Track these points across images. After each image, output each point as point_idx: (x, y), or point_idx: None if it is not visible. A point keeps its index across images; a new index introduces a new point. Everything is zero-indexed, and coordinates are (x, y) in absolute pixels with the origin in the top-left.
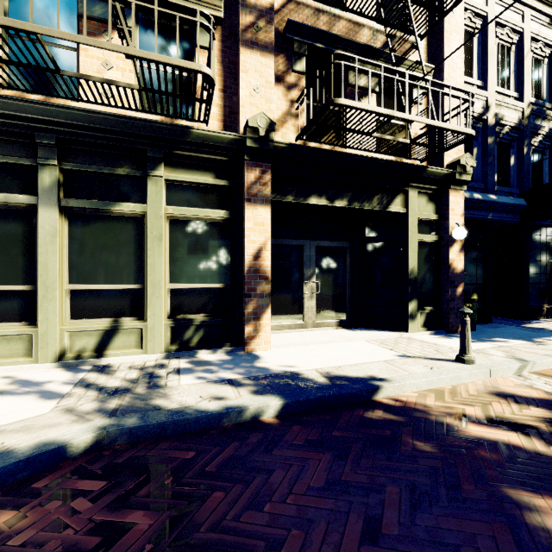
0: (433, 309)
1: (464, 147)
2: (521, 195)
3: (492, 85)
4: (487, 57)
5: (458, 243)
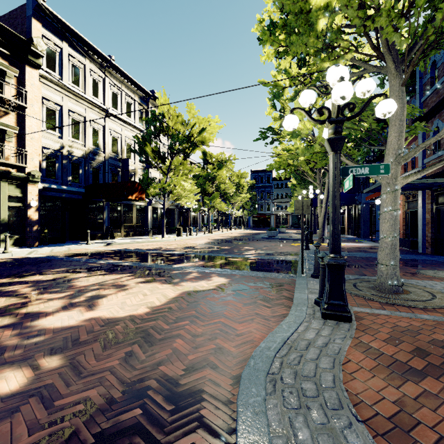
0: (19, 237)
1: (50, 162)
2: (85, 187)
3: (66, 137)
4: (63, 124)
5: (34, 207)
